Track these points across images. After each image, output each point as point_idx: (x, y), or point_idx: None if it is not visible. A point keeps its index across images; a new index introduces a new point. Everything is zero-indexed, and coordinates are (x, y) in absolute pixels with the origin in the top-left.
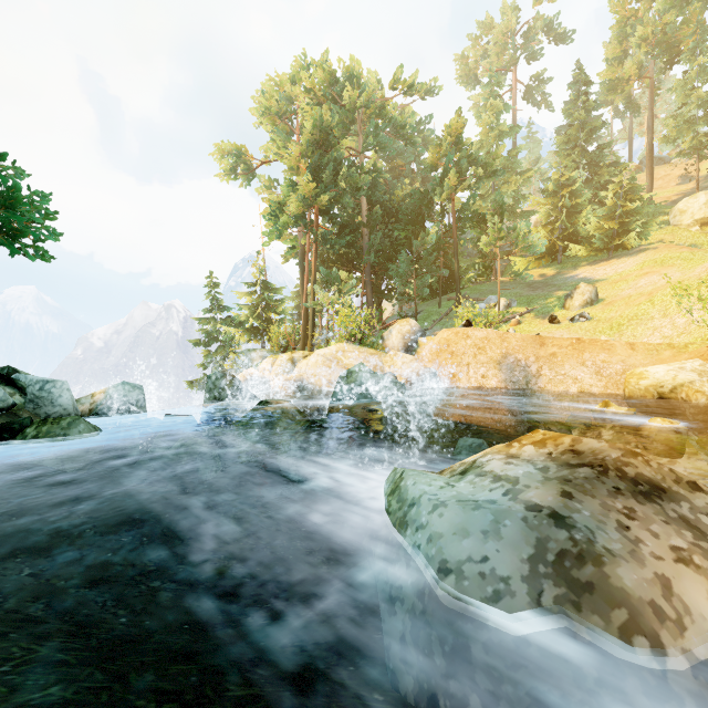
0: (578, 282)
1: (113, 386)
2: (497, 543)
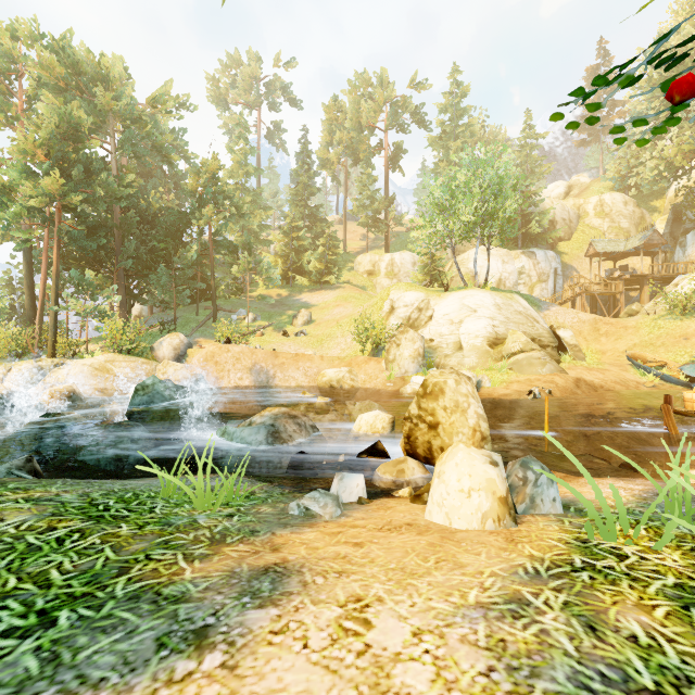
0: (301, 305)
1: None
2: (259, 434)
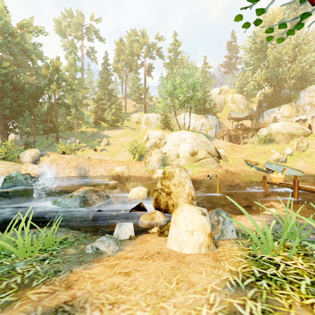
0: (104, 136)
1: None
2: (75, 202)
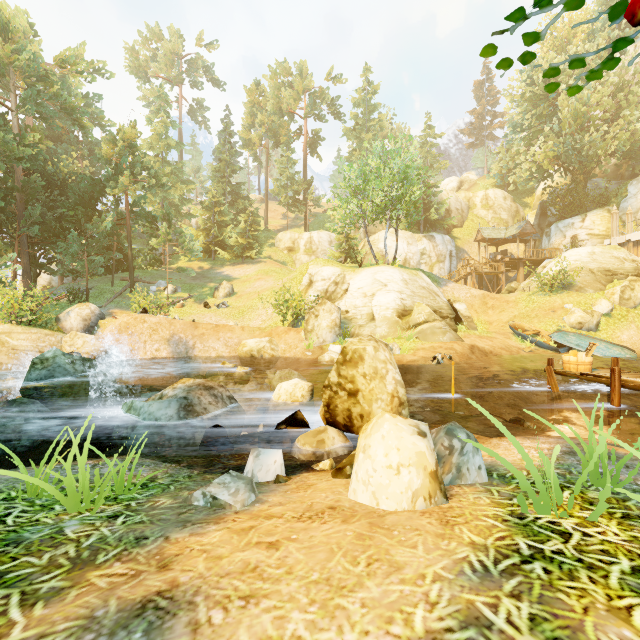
0: (223, 278)
1: None
2: (170, 408)
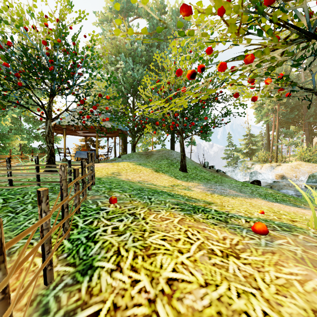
0: None
1: (231, 174)
2: None
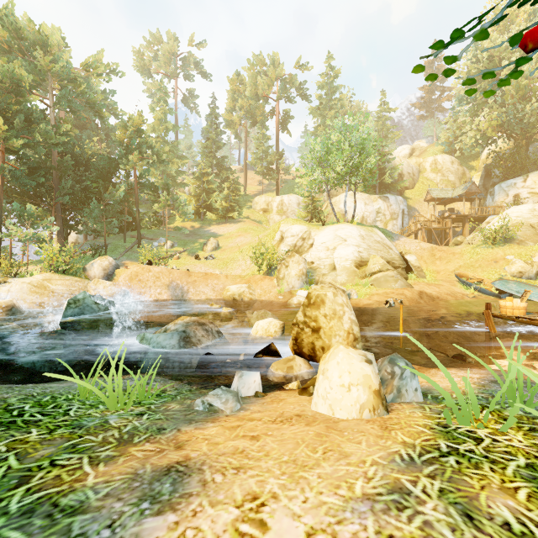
0: (211, 235)
1: None
2: (173, 339)
